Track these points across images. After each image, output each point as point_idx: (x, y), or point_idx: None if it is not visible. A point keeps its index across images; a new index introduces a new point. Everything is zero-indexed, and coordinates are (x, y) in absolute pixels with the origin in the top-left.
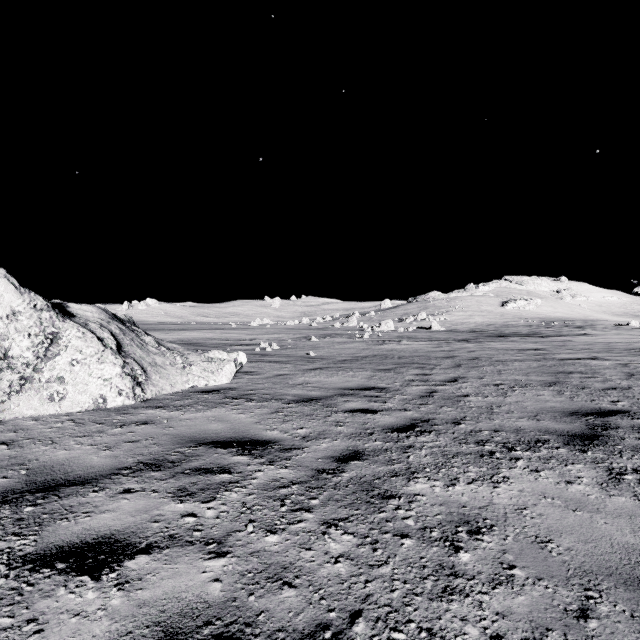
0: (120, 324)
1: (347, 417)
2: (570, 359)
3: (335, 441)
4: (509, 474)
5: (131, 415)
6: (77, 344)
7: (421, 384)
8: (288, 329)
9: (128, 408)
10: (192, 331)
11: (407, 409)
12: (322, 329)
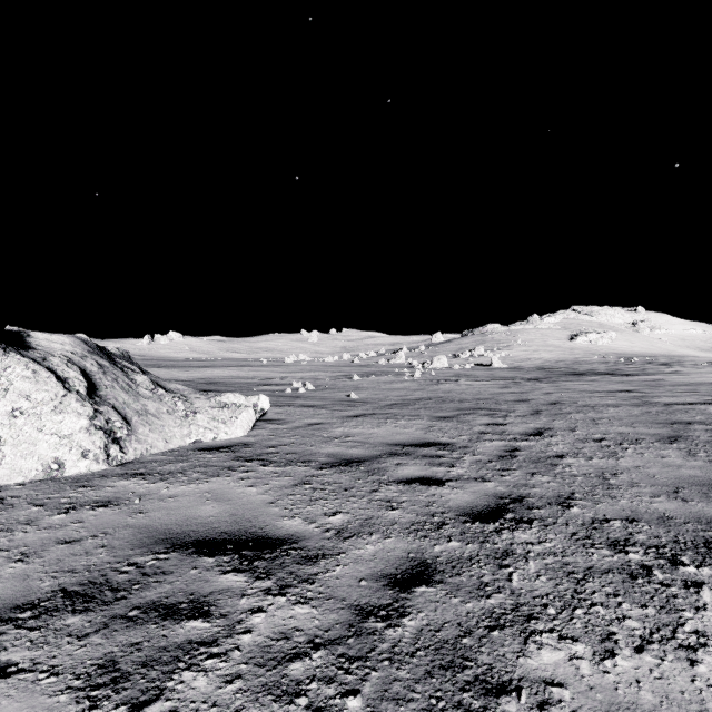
0: (103, 359)
1: (402, 492)
2: (678, 404)
3: (387, 539)
4: (702, 625)
5: (92, 489)
6: (23, 387)
7: (496, 438)
8: (326, 366)
9: (93, 477)
10: (216, 368)
11: (485, 478)
12: (365, 366)
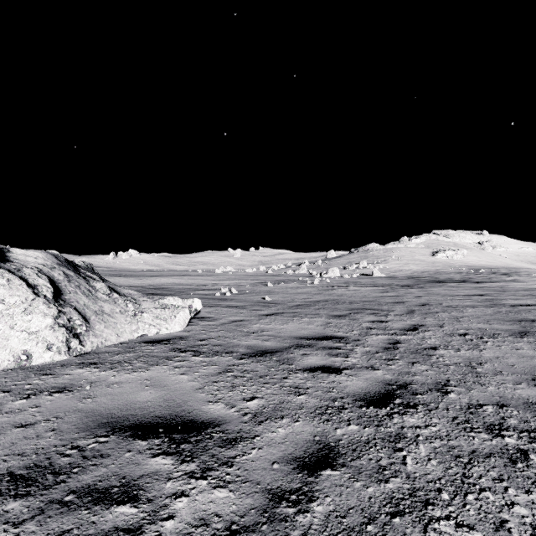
0: (69, 270)
1: (307, 379)
2: (521, 305)
3: (296, 423)
4: None
5: (52, 377)
6: None
7: (380, 333)
8: (247, 275)
9: (55, 366)
10: (163, 277)
11: (375, 367)
12: (276, 275)
